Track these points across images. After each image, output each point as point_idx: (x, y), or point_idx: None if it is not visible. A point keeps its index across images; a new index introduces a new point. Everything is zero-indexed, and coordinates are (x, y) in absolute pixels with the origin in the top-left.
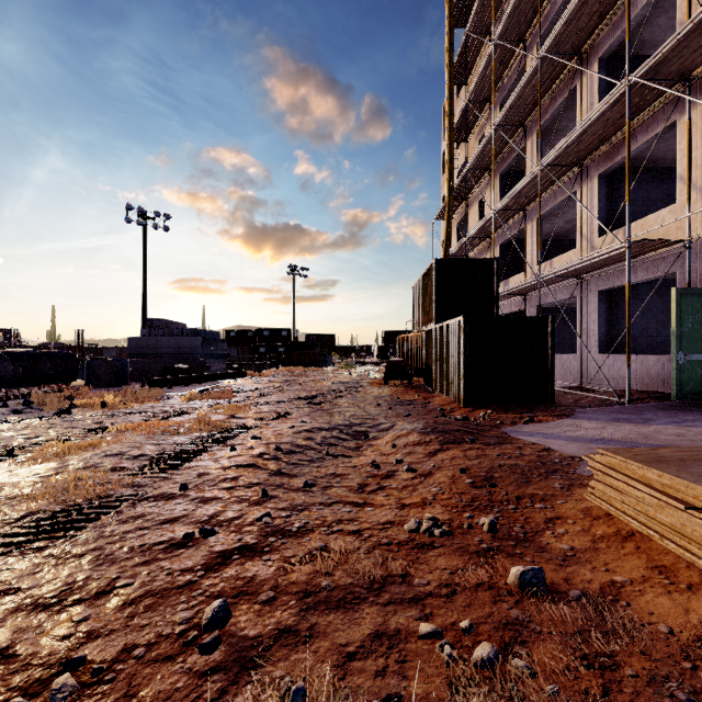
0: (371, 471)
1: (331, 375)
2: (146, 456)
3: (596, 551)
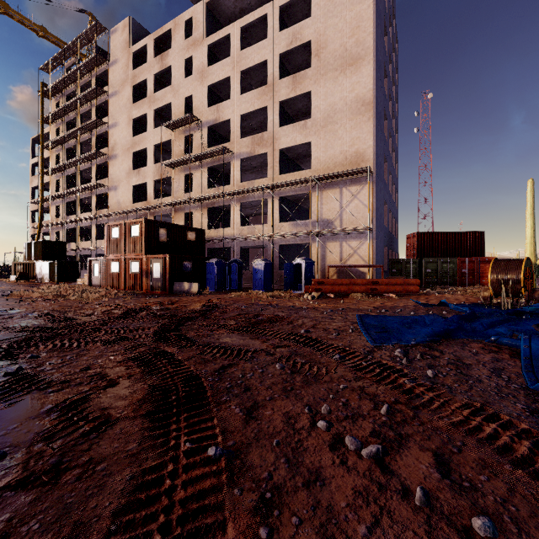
0: None
1: None
2: None
3: None
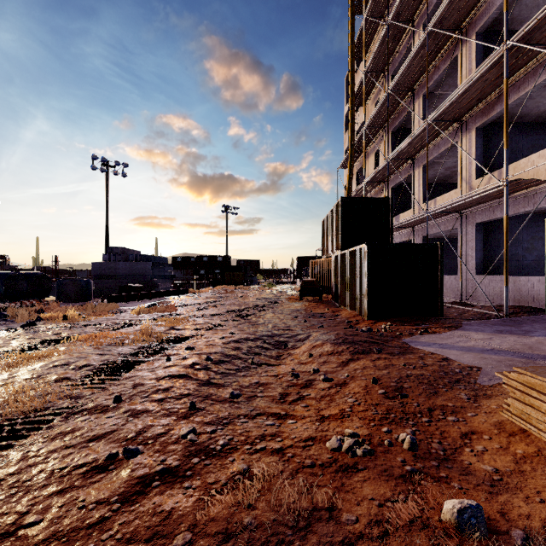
0: (291, 380)
1: (256, 292)
2: (90, 366)
3: (522, 474)
